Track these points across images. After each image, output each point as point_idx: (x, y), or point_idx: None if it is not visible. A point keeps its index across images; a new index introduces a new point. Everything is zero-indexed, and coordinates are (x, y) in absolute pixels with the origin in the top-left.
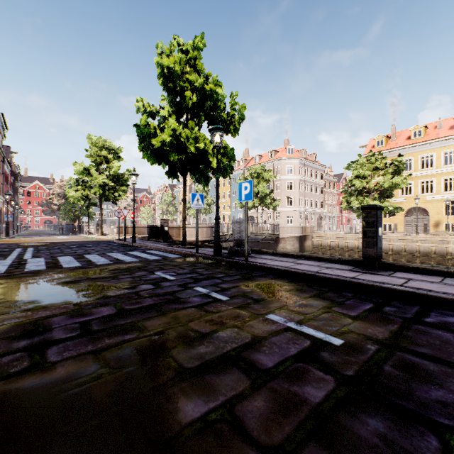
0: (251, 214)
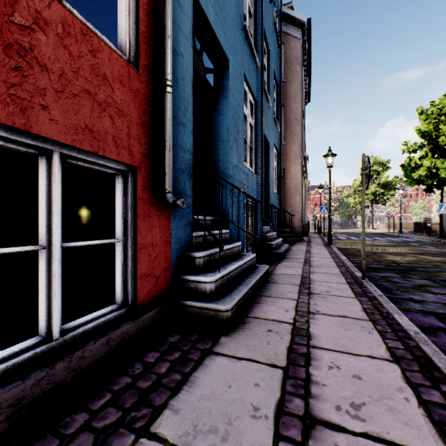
0: None
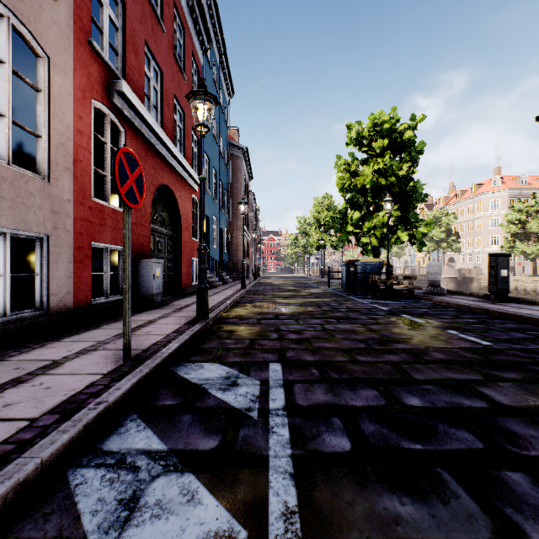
0: (451, 256)
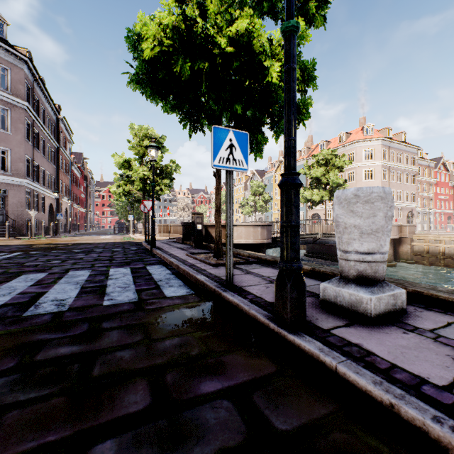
0: (315, 211)
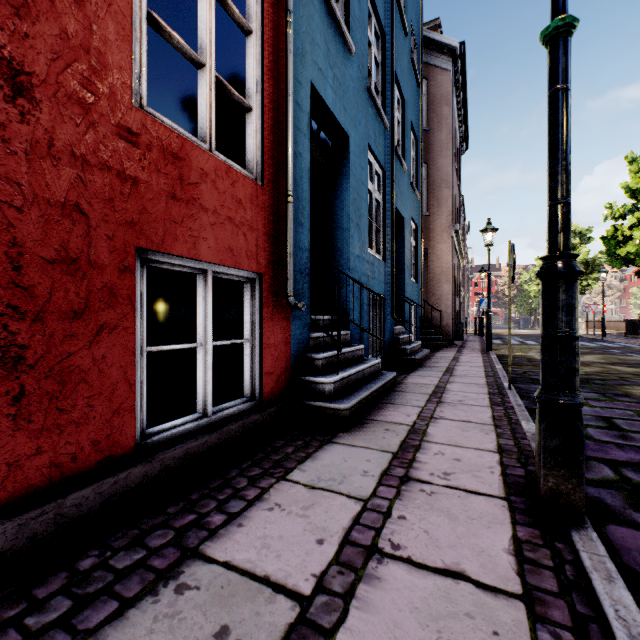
0: None
